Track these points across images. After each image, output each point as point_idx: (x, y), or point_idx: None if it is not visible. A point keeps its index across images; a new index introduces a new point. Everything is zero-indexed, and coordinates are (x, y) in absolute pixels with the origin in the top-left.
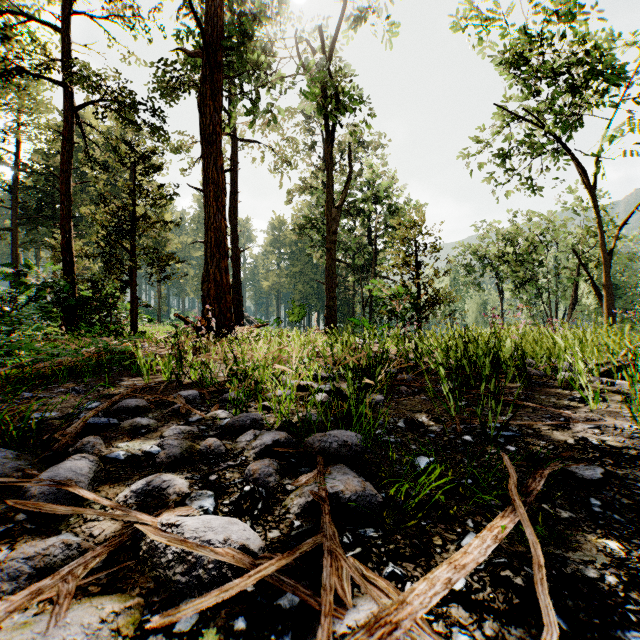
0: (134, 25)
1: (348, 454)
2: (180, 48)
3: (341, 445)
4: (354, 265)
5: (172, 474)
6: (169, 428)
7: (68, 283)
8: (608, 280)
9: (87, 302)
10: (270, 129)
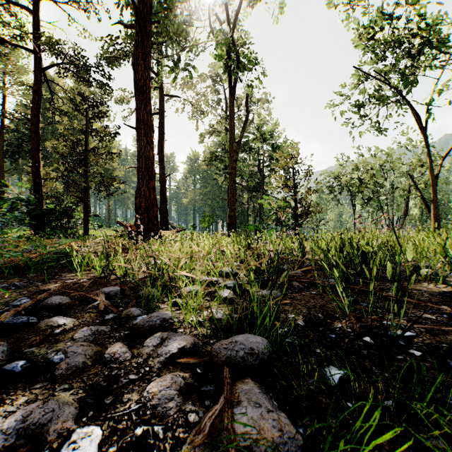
0: (87, 9)
1: (255, 363)
2: (119, 22)
3: (248, 353)
4: (248, 186)
5: (65, 394)
6: (81, 329)
7: (37, 198)
8: (434, 197)
9: (50, 212)
10: (188, 88)
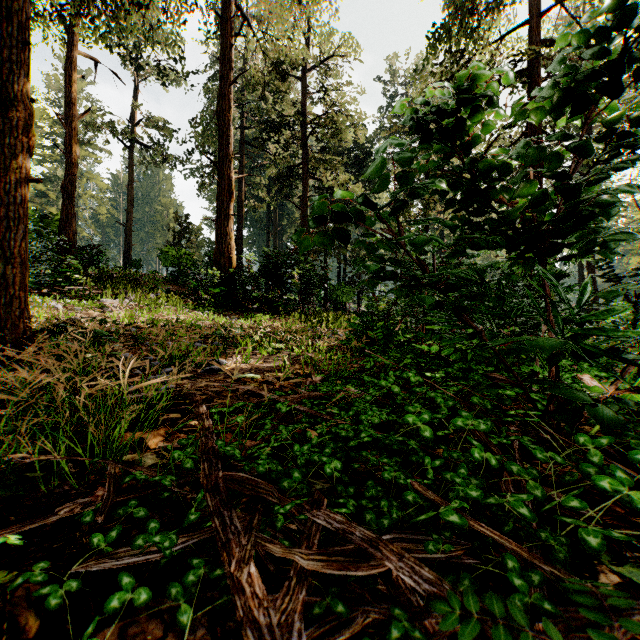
0: None
1: None
2: None
3: None
4: None
5: None
6: None
7: None
8: None
9: None
10: None
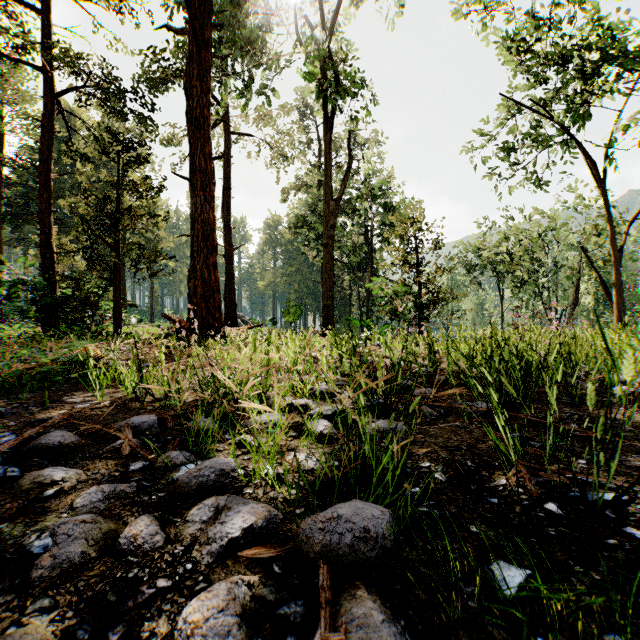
0: (120, 9)
1: (371, 555)
2: (165, 26)
3: (359, 538)
4: (351, 264)
5: (40, 620)
6: (87, 490)
7: (48, 281)
8: (618, 278)
9: (66, 301)
10: (265, 123)
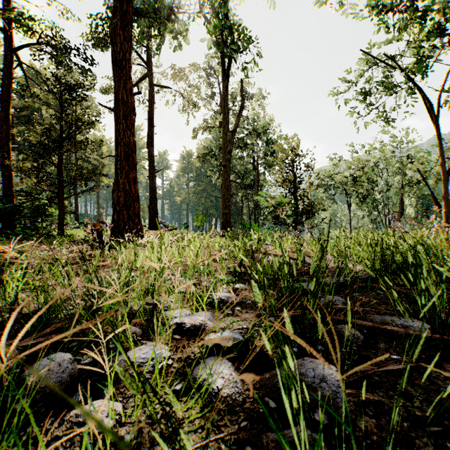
0: None
1: None
2: None
3: None
4: (243, 184)
5: None
6: None
7: (7, 194)
8: (445, 193)
9: (18, 209)
10: (179, 78)
